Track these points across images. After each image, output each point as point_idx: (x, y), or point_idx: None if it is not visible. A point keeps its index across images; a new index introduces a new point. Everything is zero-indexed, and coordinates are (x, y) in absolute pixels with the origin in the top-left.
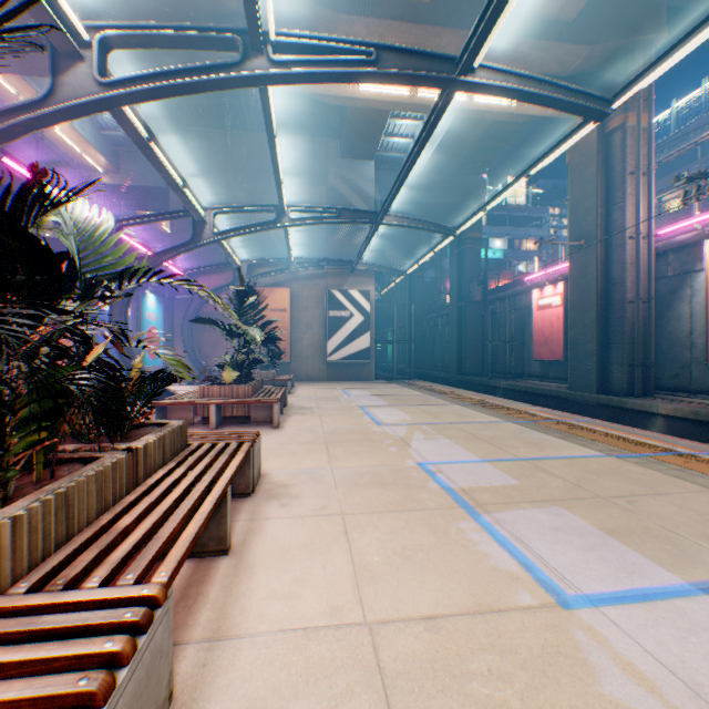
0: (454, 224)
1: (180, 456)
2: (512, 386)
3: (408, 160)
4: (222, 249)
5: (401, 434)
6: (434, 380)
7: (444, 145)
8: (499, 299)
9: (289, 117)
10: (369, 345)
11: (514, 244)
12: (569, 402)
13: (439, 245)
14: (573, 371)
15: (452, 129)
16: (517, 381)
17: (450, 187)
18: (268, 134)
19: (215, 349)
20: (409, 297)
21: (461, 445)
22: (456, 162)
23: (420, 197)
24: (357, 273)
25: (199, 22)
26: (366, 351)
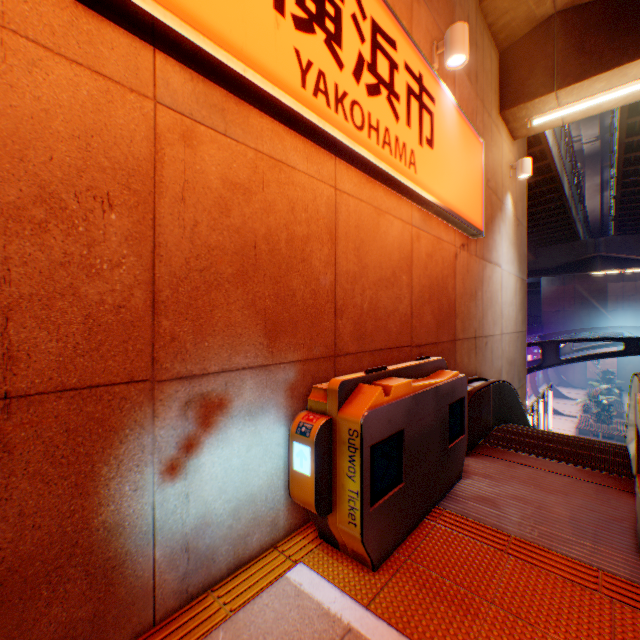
0: None
1: (613, 423)
2: None
3: None
4: None
5: None
6: None
7: None
8: None
9: None
10: None
11: None
12: None
13: None
14: None
15: None
16: None
17: None
18: None
19: (565, 368)
20: None
21: None
22: None
23: None
24: None
25: (577, 262)
26: None
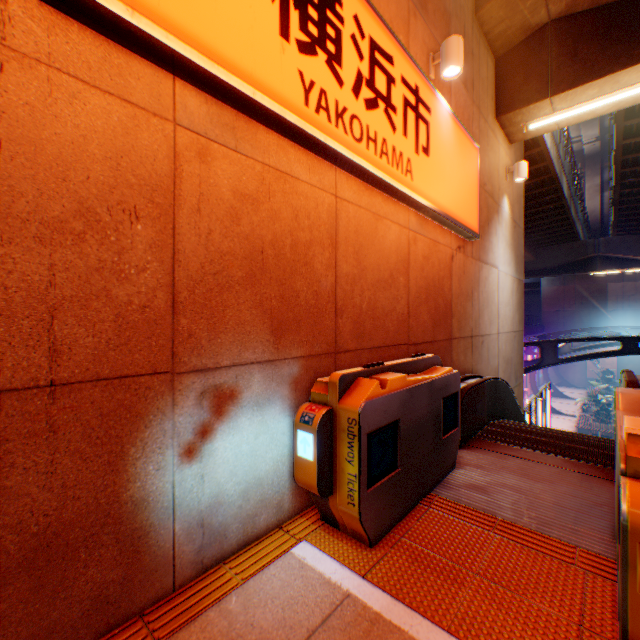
0: None
1: (612, 422)
2: None
3: None
4: None
5: None
6: None
7: None
8: None
9: None
10: None
11: None
12: None
13: None
14: None
15: None
16: None
17: None
18: None
19: (565, 368)
20: None
21: None
22: None
23: None
24: None
25: (576, 262)
26: None
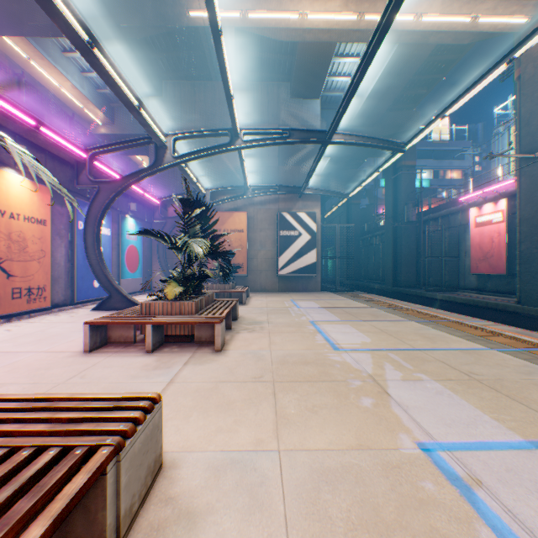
0: (390, 154)
1: None
2: (451, 298)
3: (364, 56)
4: (186, 177)
5: (368, 369)
6: (370, 291)
7: (385, 78)
8: (432, 219)
9: (246, 66)
10: (315, 260)
11: (439, 174)
12: (521, 317)
13: (384, 164)
14: (525, 286)
15: (393, 60)
16: (455, 294)
17: (386, 121)
18: (212, 27)
19: None
20: (347, 221)
21: (465, 398)
22: (395, 95)
23: (359, 132)
24: (304, 197)
25: None
26: (312, 266)
